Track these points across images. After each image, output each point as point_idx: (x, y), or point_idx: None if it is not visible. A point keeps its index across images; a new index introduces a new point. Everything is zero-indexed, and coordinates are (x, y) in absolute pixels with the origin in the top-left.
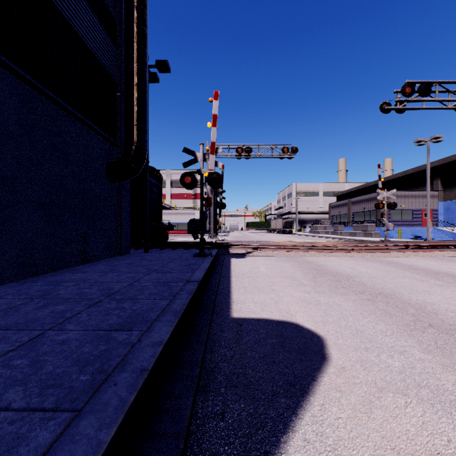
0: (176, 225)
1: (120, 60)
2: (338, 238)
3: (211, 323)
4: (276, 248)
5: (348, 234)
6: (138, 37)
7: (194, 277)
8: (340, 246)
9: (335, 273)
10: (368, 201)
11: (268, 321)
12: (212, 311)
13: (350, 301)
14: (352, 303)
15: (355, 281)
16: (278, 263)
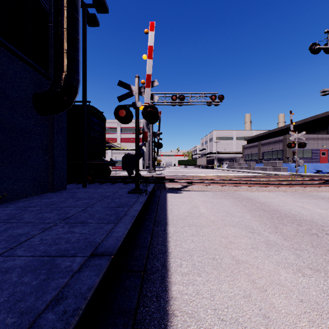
0: None
1: None
2: (252, 172)
3: None
4: (210, 182)
5: (260, 169)
6: None
7: (111, 239)
8: (266, 180)
9: (294, 217)
10: (276, 143)
11: None
12: None
13: None
14: None
15: None
16: (216, 200)
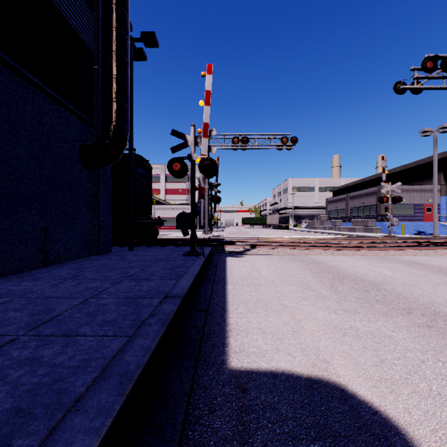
0: (170, 220)
1: (97, 27)
2: (337, 233)
3: (192, 384)
4: (277, 245)
5: (347, 230)
6: None
7: (177, 288)
8: (346, 243)
9: (356, 278)
10: (368, 196)
11: (292, 380)
12: (197, 356)
13: (403, 328)
14: (408, 333)
15: (388, 290)
16: (281, 263)
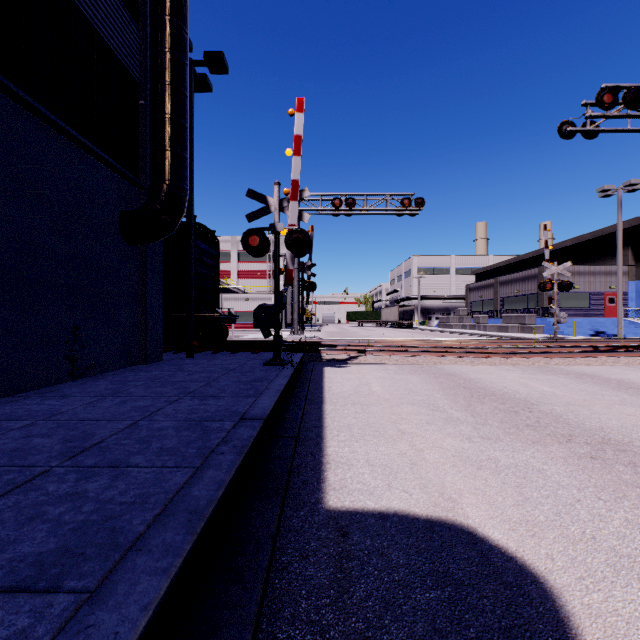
0: (245, 316)
1: (144, 47)
2: (481, 334)
3: (279, 527)
4: (395, 350)
5: (496, 329)
6: (172, 6)
7: (257, 408)
8: (492, 348)
9: (502, 395)
10: (525, 281)
11: (407, 522)
12: (284, 493)
13: (558, 460)
14: (563, 465)
15: (544, 411)
16: (400, 376)
